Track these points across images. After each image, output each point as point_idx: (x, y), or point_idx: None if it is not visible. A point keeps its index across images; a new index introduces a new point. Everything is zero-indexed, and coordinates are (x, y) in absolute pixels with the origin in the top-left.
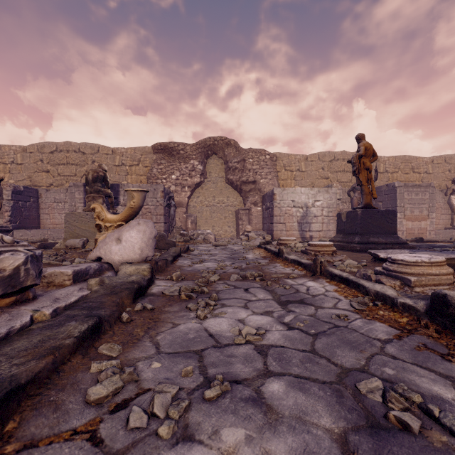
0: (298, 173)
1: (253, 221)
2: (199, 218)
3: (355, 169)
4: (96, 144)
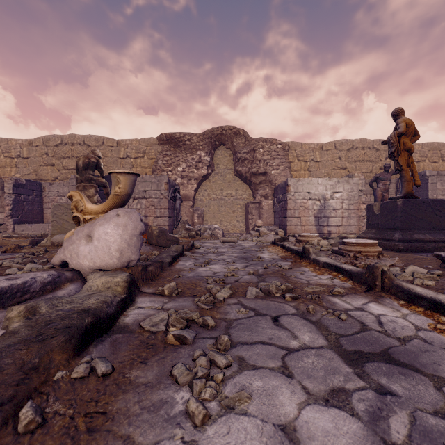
0: (312, 164)
1: (263, 215)
2: (206, 212)
3: (394, 150)
4: (100, 136)
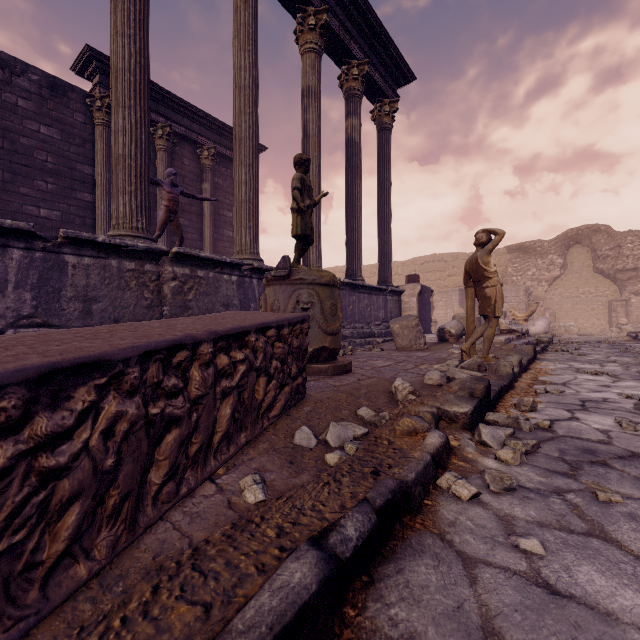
0: None
1: (633, 313)
2: (557, 311)
3: None
4: (455, 253)
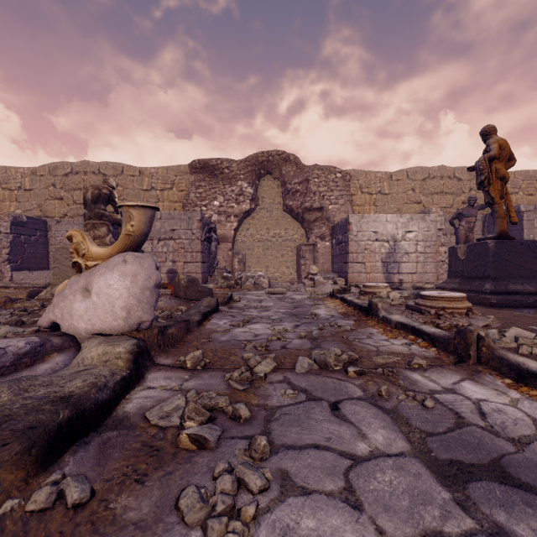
0: (379, 197)
1: (319, 260)
2: (249, 256)
3: (483, 179)
4: (119, 163)
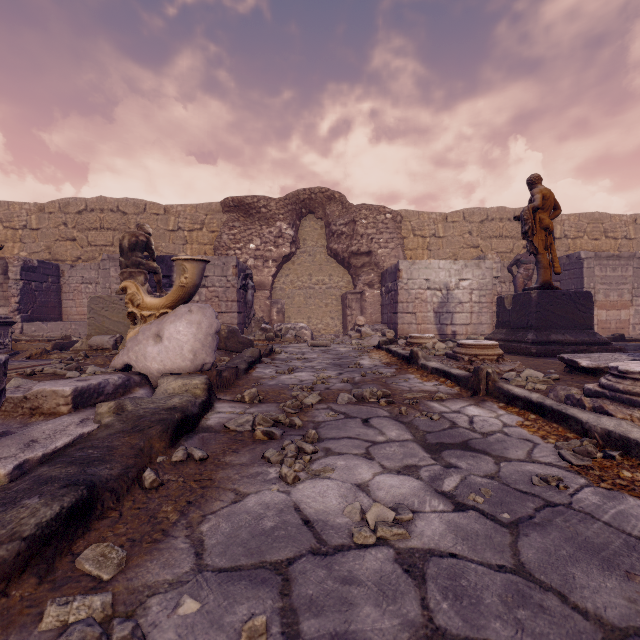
0: (433, 240)
1: (367, 310)
2: (289, 306)
3: (527, 229)
4: (141, 200)
